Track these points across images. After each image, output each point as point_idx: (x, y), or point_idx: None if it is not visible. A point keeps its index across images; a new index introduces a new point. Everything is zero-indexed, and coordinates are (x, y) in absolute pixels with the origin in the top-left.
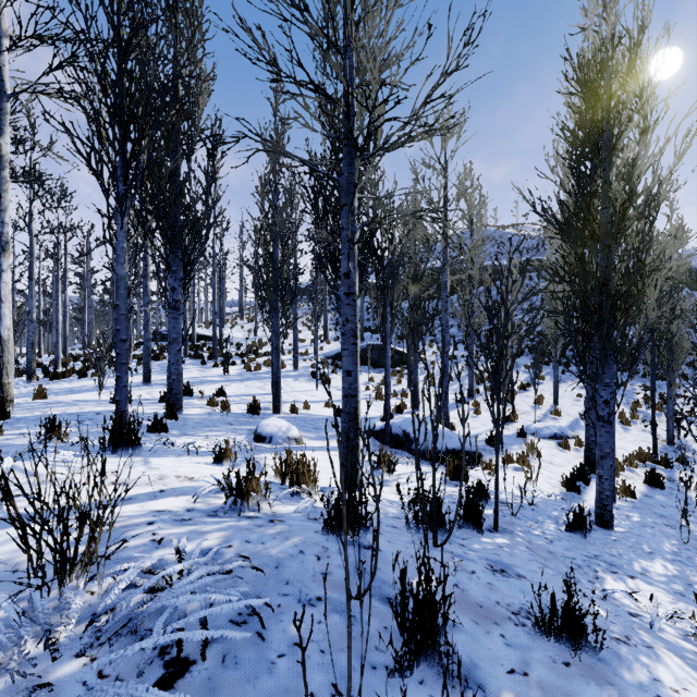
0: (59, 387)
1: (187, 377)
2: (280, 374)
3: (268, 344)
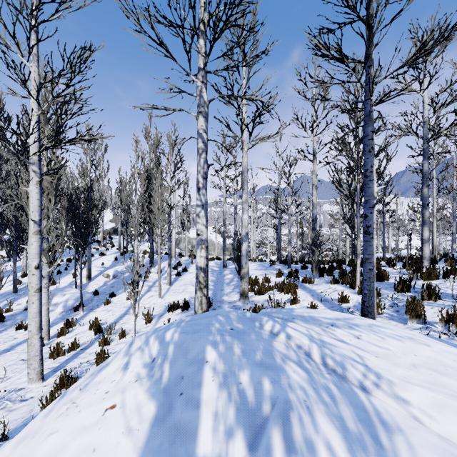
0: None
1: None
2: None
3: None
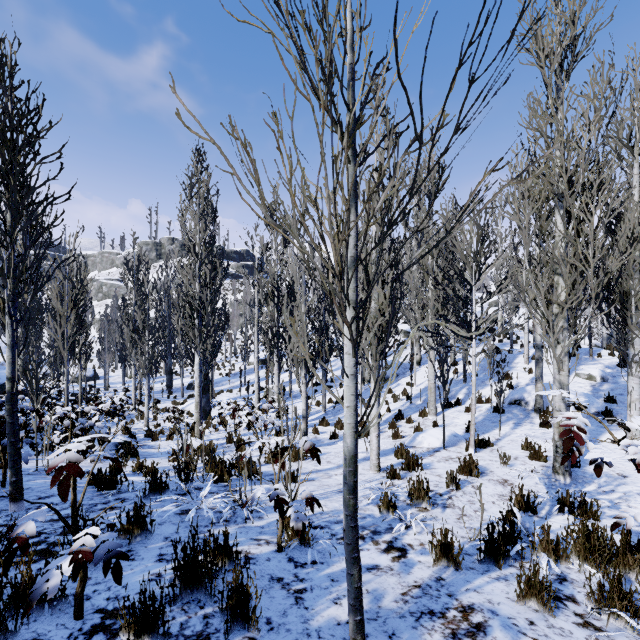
0: None
1: None
2: None
3: None
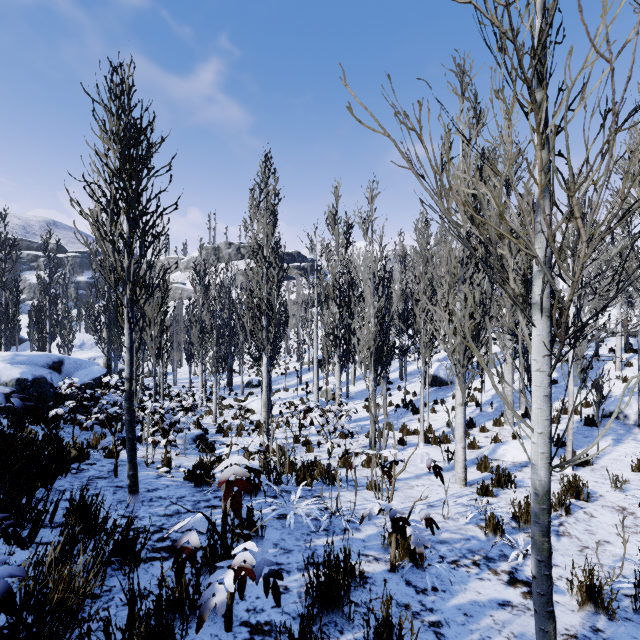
0: None
1: None
2: None
3: None
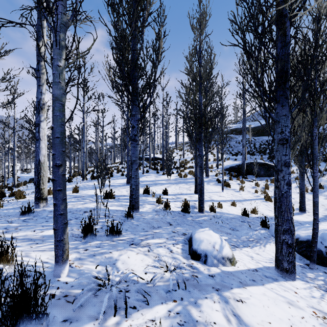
0: (91, 184)
1: (149, 180)
2: (203, 184)
3: (190, 162)
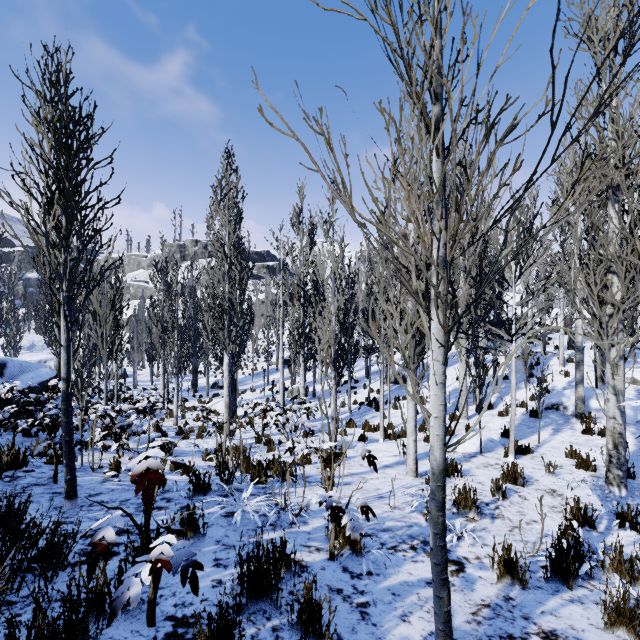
0: None
1: None
2: None
3: None
